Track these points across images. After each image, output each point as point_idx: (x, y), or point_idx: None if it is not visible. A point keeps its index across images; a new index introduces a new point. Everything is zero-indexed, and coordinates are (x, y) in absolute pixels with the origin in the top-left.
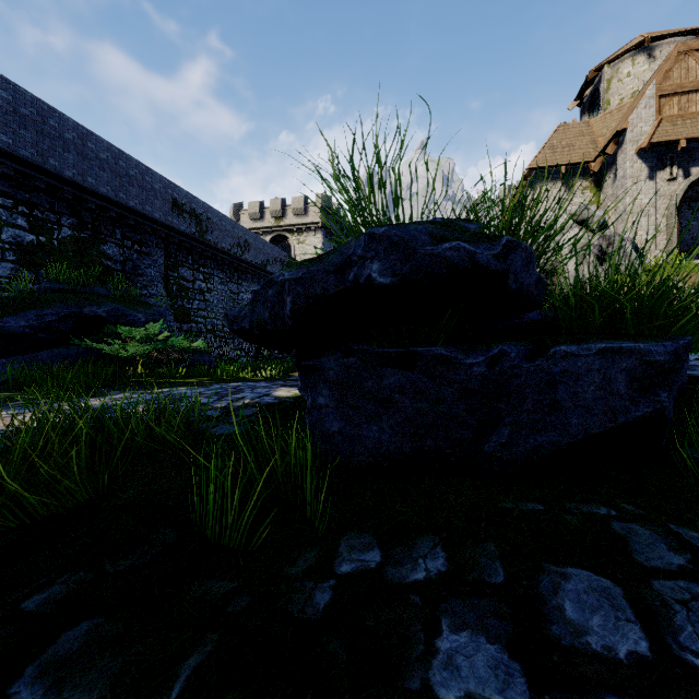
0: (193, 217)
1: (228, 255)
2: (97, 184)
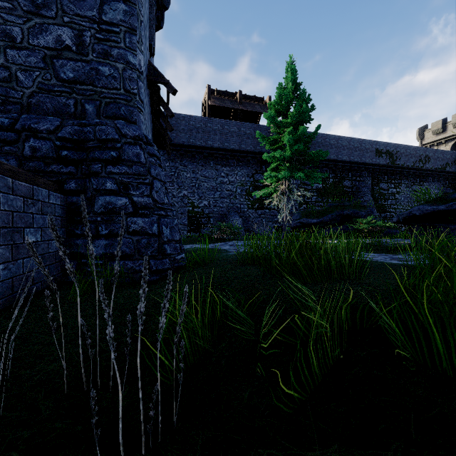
0: (387, 154)
1: (411, 169)
2: (342, 157)
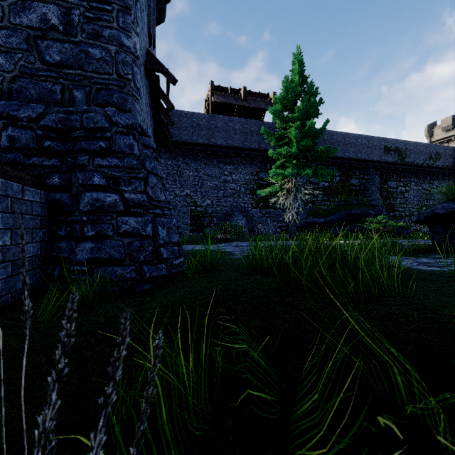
0: (396, 152)
1: (421, 166)
2: (349, 154)
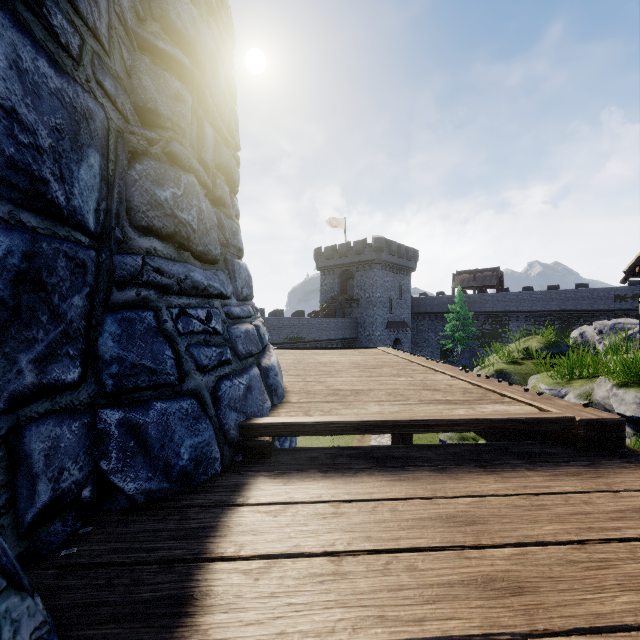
0: (636, 298)
1: None
2: (566, 307)
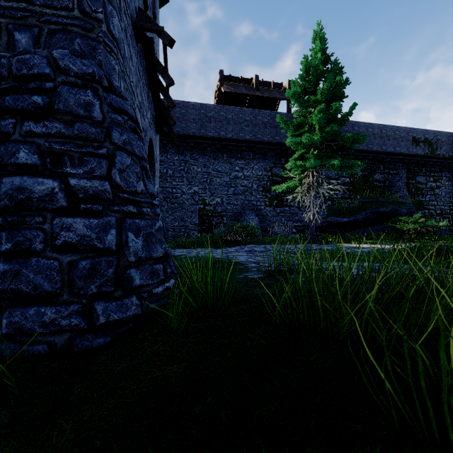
0: (426, 143)
1: None
2: (372, 147)
